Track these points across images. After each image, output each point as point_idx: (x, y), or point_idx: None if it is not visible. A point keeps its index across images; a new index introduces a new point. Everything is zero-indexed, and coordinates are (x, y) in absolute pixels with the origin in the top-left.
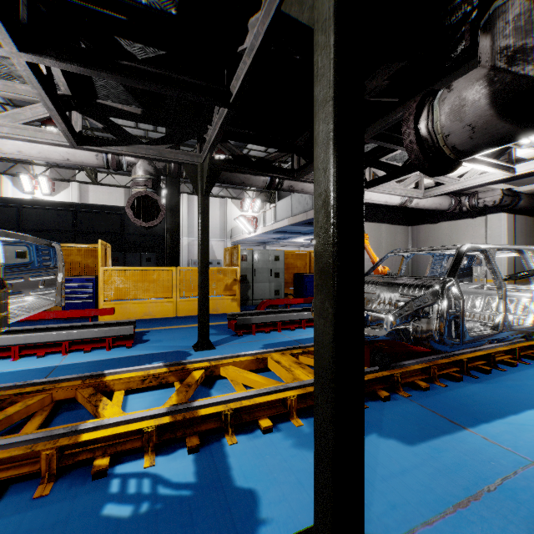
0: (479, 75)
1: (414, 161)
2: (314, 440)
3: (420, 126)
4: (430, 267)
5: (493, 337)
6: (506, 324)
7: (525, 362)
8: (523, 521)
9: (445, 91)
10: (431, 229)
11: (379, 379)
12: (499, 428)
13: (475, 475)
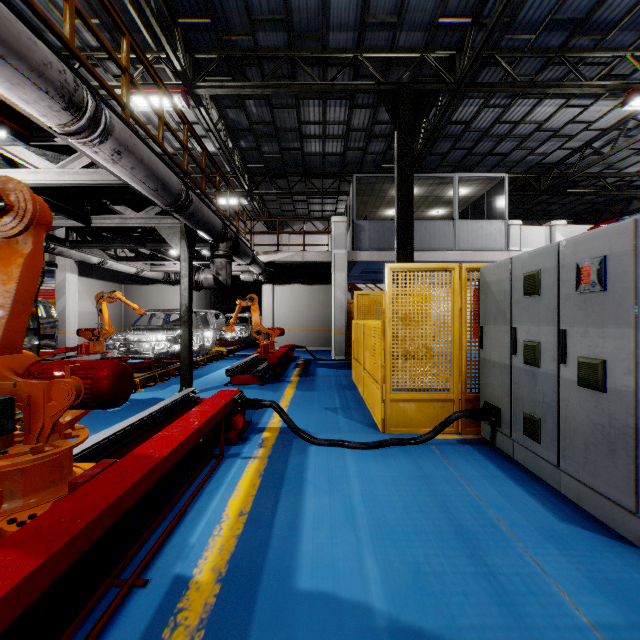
0: (211, 273)
1: (193, 287)
2: (181, 366)
3: (196, 279)
4: (163, 320)
5: (200, 351)
6: (204, 346)
7: (209, 363)
8: (218, 383)
9: (203, 272)
10: (143, 290)
11: (161, 374)
12: (208, 376)
13: (206, 382)
